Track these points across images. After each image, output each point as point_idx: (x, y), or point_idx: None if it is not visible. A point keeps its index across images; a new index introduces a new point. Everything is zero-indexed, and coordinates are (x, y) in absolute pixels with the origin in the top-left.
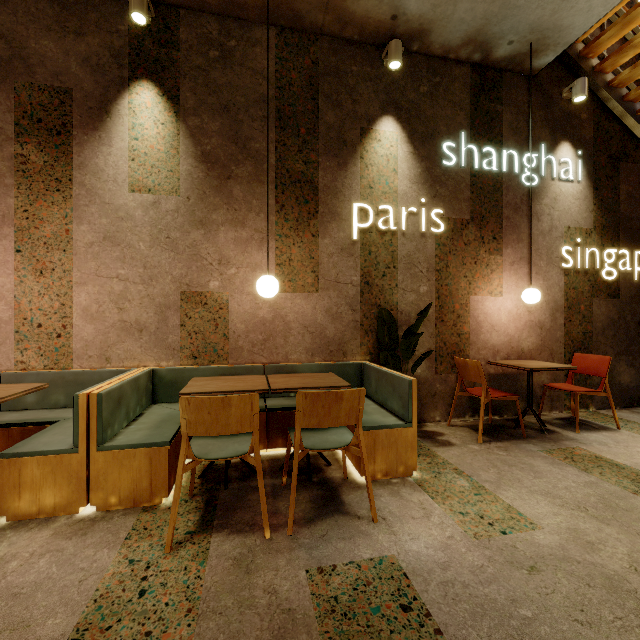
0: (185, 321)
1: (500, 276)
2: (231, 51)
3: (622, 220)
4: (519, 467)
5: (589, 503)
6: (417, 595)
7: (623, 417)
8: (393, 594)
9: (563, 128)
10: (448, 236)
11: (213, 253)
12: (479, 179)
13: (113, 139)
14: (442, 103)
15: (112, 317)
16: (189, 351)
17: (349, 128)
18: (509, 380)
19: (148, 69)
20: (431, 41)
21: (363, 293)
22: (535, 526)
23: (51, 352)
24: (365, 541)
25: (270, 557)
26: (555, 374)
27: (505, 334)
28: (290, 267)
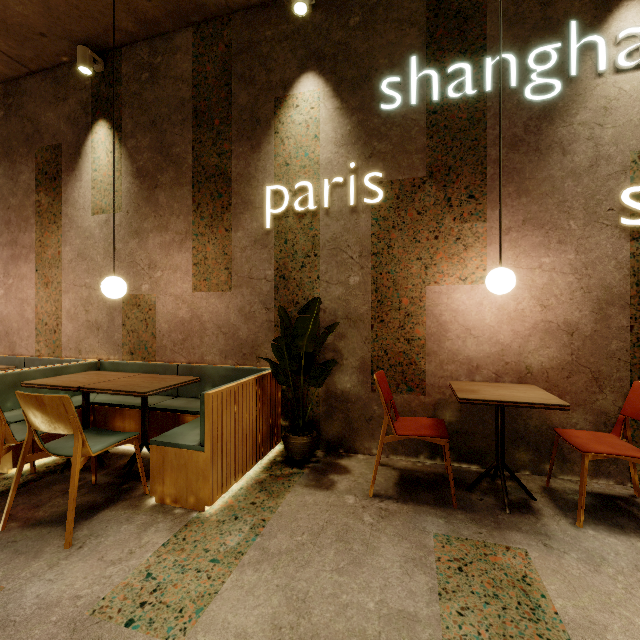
0: (126, 321)
1: (482, 253)
2: (158, 68)
3: None
4: (347, 546)
5: None
6: None
7: None
8: None
9: None
10: (391, 206)
11: (145, 259)
12: (443, 115)
13: (83, 175)
14: (382, 28)
15: (82, 318)
16: (128, 347)
17: (263, 103)
18: None
19: (103, 110)
20: None
21: (278, 289)
22: (178, 636)
23: (52, 344)
24: (20, 562)
25: None
26: (606, 415)
27: (492, 342)
28: (205, 266)
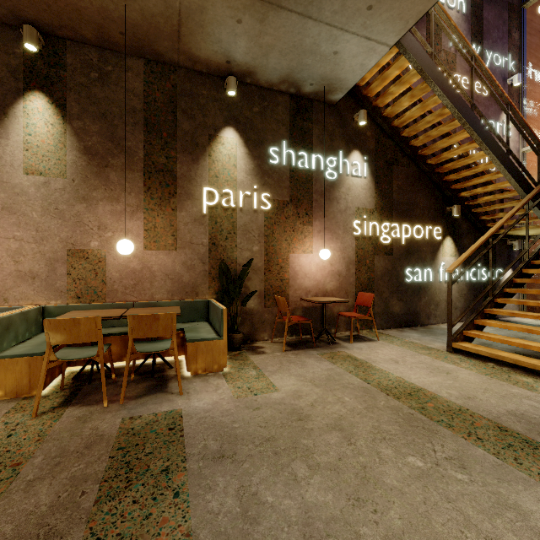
0: (71, 271)
1: (311, 240)
2: (108, 74)
3: (394, 204)
4: (296, 363)
5: (319, 378)
6: (182, 423)
7: (389, 333)
8: (168, 424)
9: (354, 141)
10: (274, 212)
11: (94, 221)
12: (296, 173)
13: (10, 134)
14: (269, 120)
15: (9, 268)
16: (74, 293)
17: (200, 134)
18: (317, 311)
19: (40, 83)
20: (258, 78)
21: (211, 251)
22: (277, 390)
23: None
24: (168, 404)
25: (102, 415)
26: (349, 306)
27: (314, 279)
28: (155, 232)
